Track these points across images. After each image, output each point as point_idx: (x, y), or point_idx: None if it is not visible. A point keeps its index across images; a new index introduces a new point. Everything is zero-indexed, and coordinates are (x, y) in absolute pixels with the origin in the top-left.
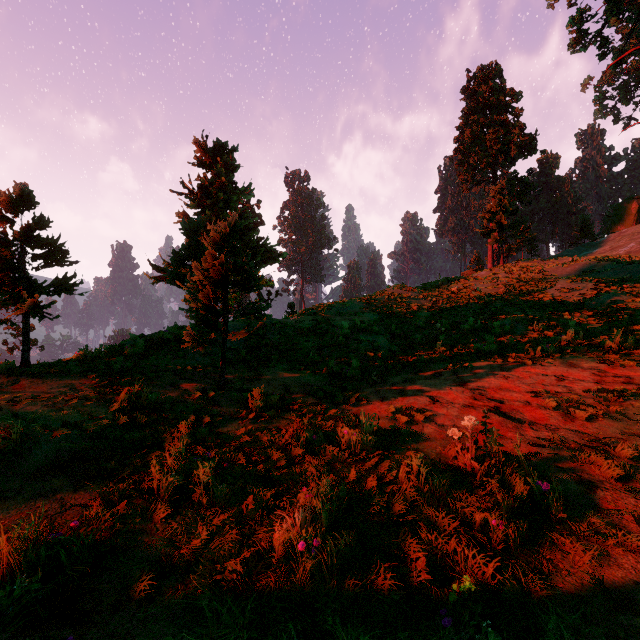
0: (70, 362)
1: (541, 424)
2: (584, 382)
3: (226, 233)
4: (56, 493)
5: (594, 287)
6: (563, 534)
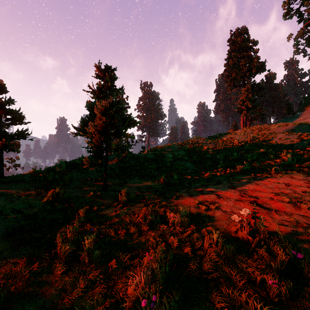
0: (26, 175)
1: (282, 211)
2: (301, 187)
3: (107, 106)
4: (0, 253)
5: (298, 137)
6: None
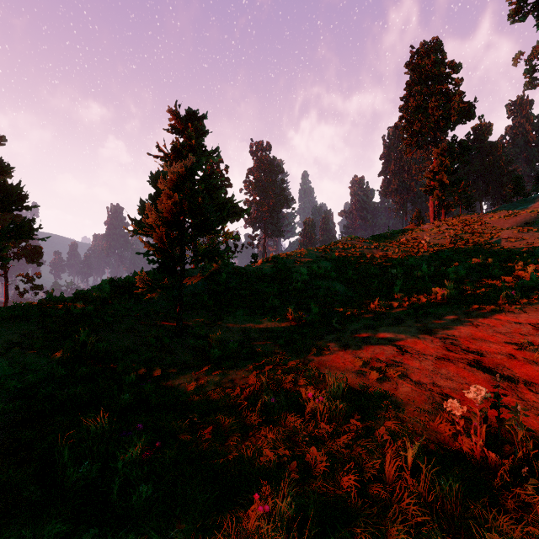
0: (32, 307)
1: None
2: None
3: (182, 174)
4: None
5: None
6: None
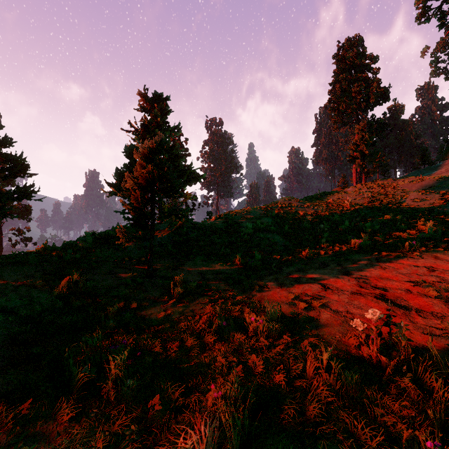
0: (31, 254)
1: (427, 311)
2: None
3: (152, 149)
4: None
5: (440, 197)
6: None
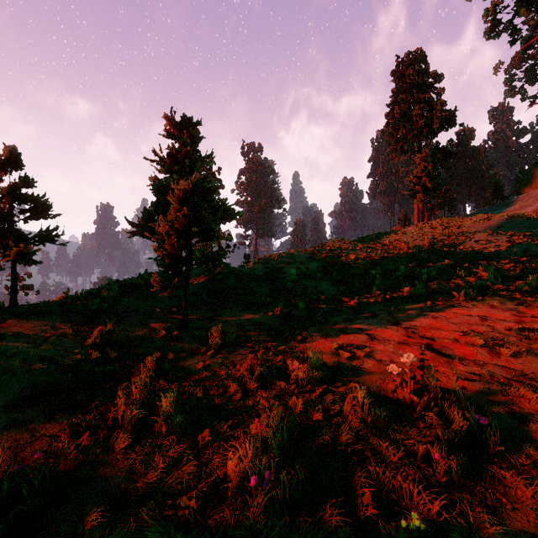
0: (53, 304)
1: (470, 360)
2: (505, 322)
3: (188, 190)
4: (29, 423)
5: (508, 239)
6: (503, 467)
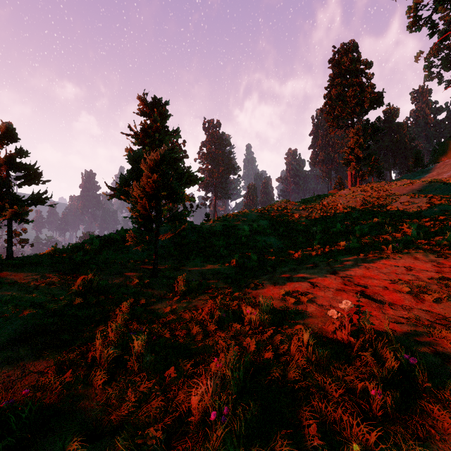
0: (43, 256)
1: (398, 305)
2: (427, 272)
3: (158, 160)
4: (20, 361)
5: (428, 201)
6: (430, 402)
